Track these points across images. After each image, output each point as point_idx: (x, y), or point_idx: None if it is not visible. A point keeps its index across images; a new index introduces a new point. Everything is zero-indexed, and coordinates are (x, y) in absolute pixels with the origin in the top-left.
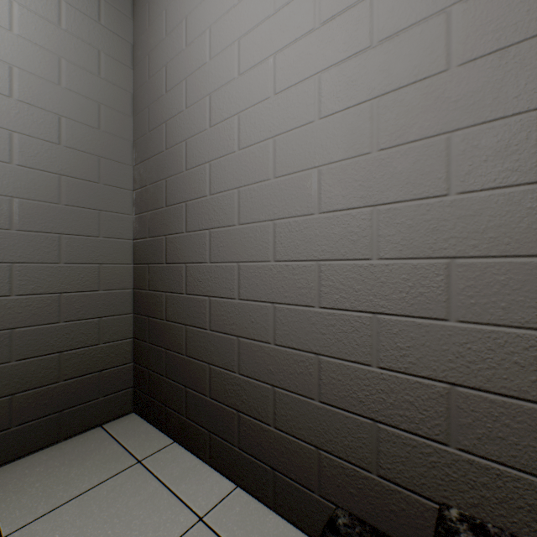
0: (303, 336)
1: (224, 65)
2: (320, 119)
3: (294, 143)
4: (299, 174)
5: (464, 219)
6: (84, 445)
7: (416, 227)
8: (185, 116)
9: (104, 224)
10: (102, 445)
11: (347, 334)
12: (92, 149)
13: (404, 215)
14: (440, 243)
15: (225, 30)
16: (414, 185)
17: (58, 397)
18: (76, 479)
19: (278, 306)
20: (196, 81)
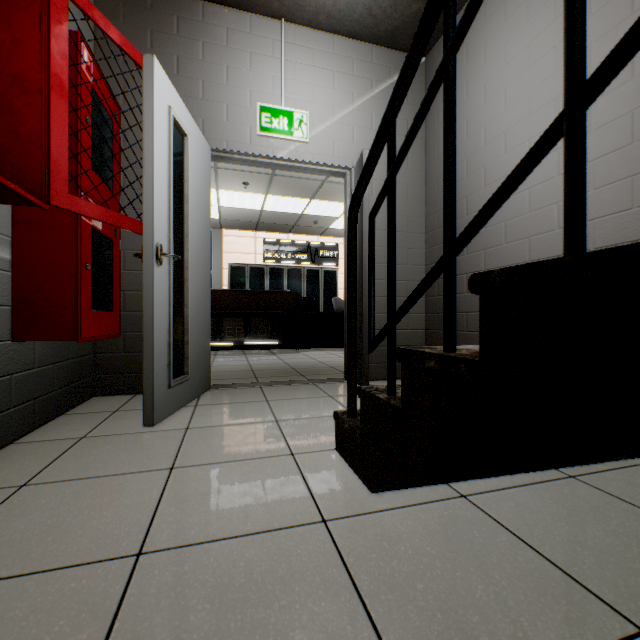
0: None
1: (494, 149)
2: (558, 176)
3: (541, 191)
4: (545, 208)
5: (639, 220)
6: None
7: (614, 228)
8: (466, 182)
9: (409, 257)
10: None
11: None
12: (404, 213)
13: (607, 223)
14: (627, 235)
15: (495, 127)
16: (614, 206)
17: None
18: None
19: None
20: (474, 160)
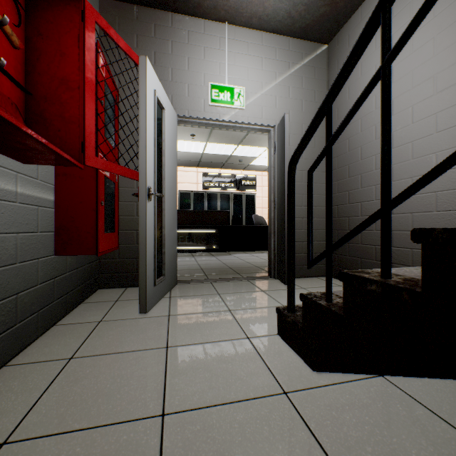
0: (427, 225)
1: None
2: (436, 133)
3: (422, 144)
4: (425, 156)
5: None
6: (312, 279)
7: None
8: (360, 135)
9: (316, 189)
10: (320, 281)
11: (450, 220)
12: (312, 157)
13: None
14: None
15: None
16: None
17: (301, 259)
18: (317, 284)
19: (413, 214)
20: (367, 119)
